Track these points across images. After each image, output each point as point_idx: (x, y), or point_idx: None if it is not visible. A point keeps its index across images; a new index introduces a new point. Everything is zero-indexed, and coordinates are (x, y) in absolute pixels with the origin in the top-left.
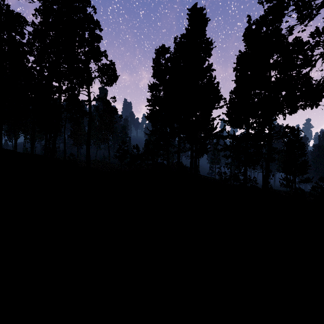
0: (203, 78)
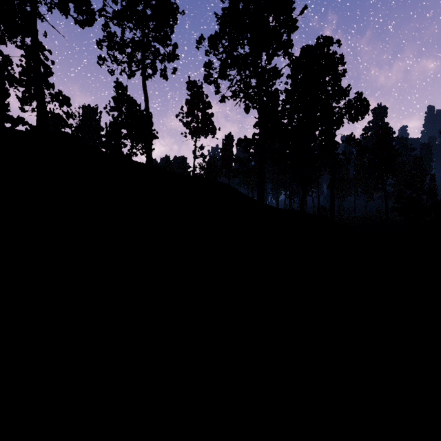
0: None
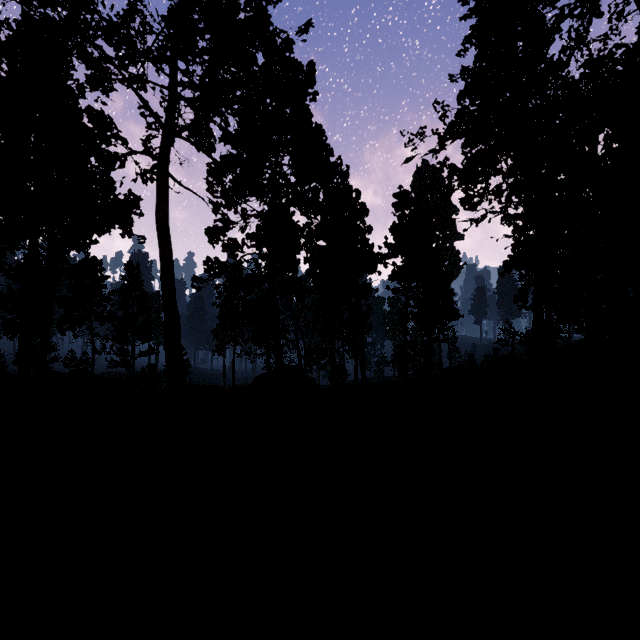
0: None
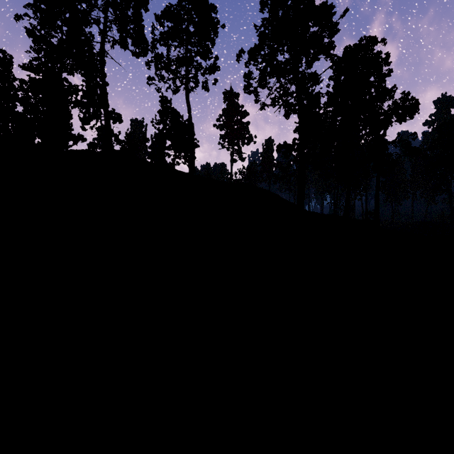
0: None
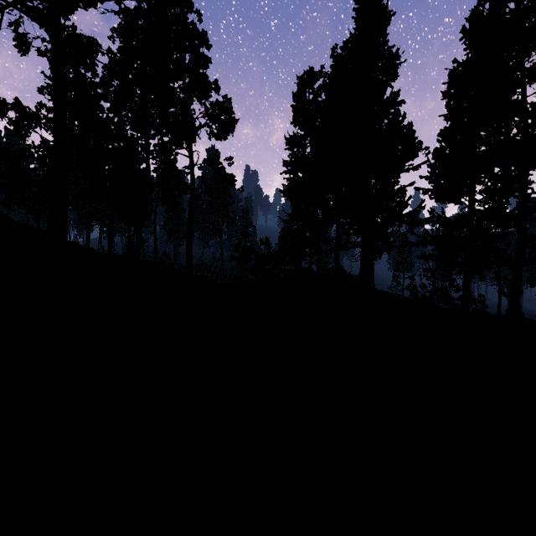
0: (383, 119)
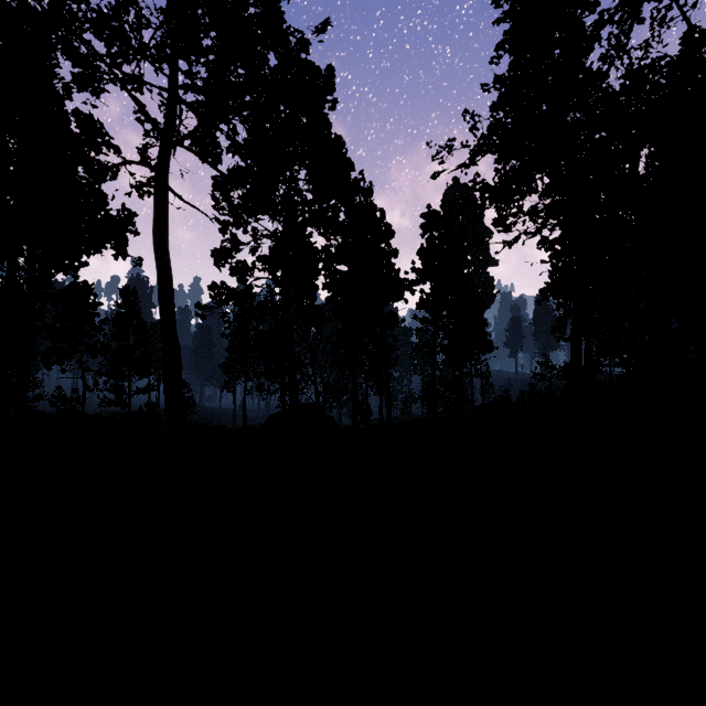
0: None
